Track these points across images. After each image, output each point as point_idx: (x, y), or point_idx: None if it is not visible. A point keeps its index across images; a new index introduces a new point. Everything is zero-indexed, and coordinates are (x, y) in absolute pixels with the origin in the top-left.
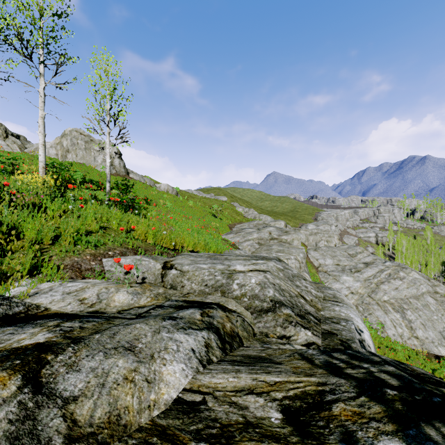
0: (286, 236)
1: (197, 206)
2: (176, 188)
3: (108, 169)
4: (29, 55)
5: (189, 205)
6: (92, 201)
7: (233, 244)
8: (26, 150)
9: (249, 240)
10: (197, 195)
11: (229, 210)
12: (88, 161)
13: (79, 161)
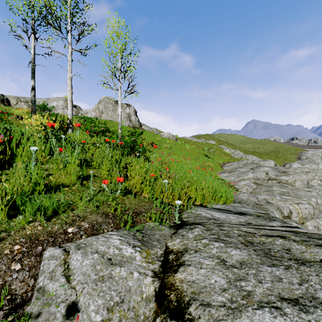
0: (286, 176)
1: (192, 148)
2: (176, 136)
3: (120, 118)
4: (59, 27)
5: (186, 148)
6: (97, 144)
7: (229, 183)
8: (79, 114)
9: (245, 179)
10: (191, 140)
11: (218, 151)
12: (114, 118)
13: (109, 119)
